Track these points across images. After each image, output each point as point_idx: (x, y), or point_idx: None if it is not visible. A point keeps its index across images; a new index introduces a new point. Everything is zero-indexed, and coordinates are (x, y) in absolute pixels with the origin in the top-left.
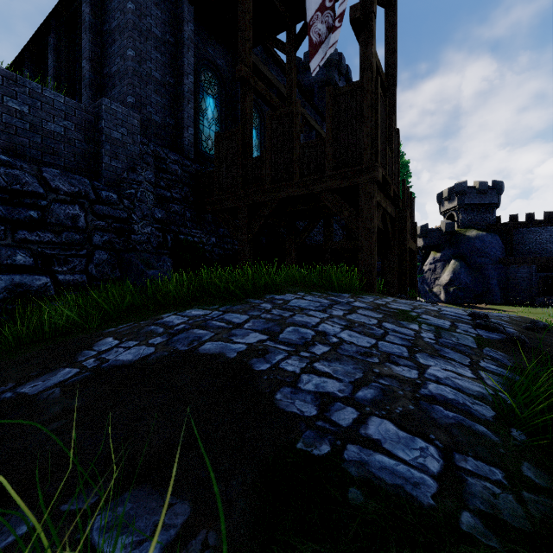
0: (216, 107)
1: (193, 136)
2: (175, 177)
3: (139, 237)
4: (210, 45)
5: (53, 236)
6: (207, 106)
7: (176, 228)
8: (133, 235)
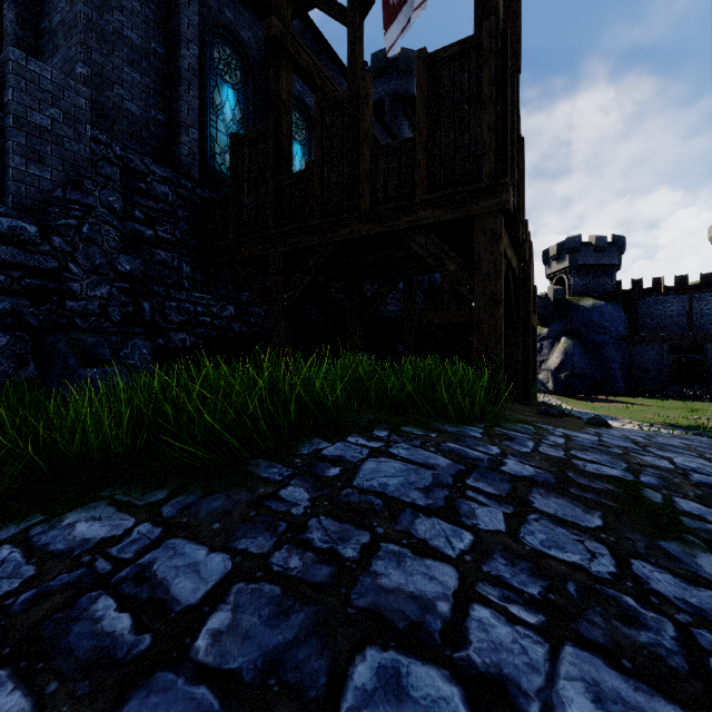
0: (238, 104)
1: (200, 143)
2: (163, 205)
3: (82, 304)
4: (228, 5)
5: None
6: (224, 100)
7: (163, 290)
8: (69, 301)
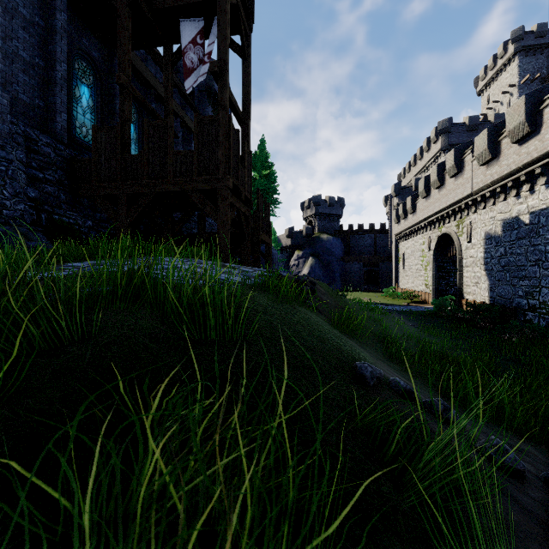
0: (91, 97)
1: (67, 121)
2: (48, 159)
3: (12, 212)
4: (85, 36)
5: None
6: (82, 94)
7: (50, 208)
8: (5, 210)
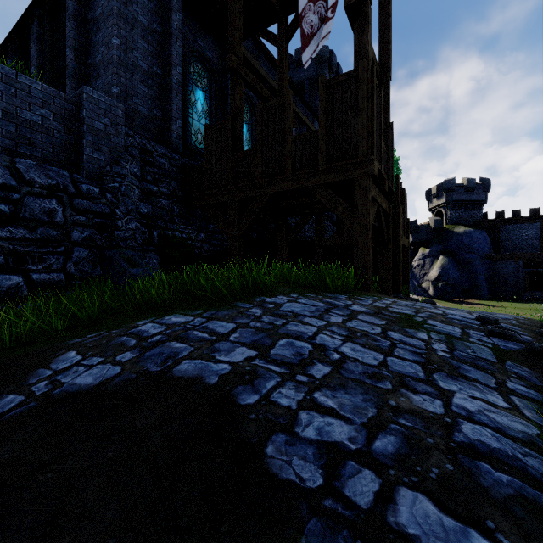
0: (206, 100)
1: (182, 129)
2: (163, 171)
3: (123, 233)
4: (199, 36)
5: (26, 232)
6: (197, 99)
7: (163, 224)
8: (116, 231)
